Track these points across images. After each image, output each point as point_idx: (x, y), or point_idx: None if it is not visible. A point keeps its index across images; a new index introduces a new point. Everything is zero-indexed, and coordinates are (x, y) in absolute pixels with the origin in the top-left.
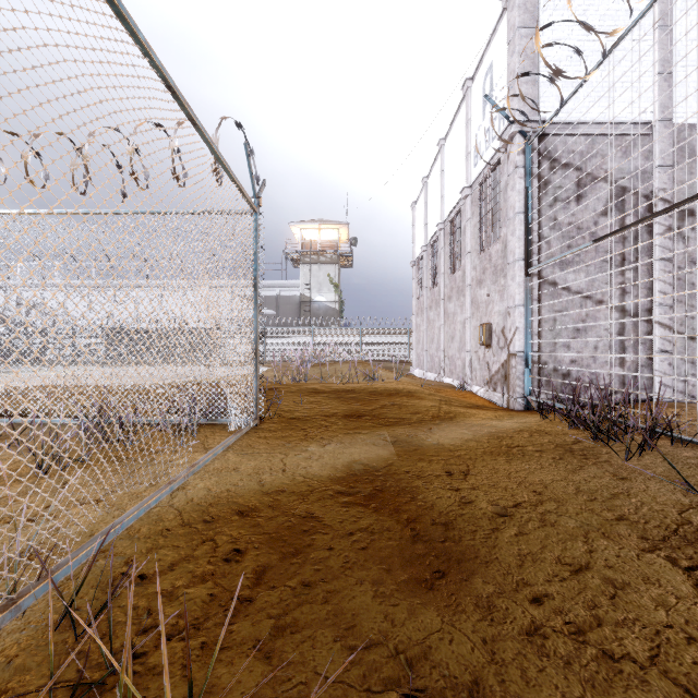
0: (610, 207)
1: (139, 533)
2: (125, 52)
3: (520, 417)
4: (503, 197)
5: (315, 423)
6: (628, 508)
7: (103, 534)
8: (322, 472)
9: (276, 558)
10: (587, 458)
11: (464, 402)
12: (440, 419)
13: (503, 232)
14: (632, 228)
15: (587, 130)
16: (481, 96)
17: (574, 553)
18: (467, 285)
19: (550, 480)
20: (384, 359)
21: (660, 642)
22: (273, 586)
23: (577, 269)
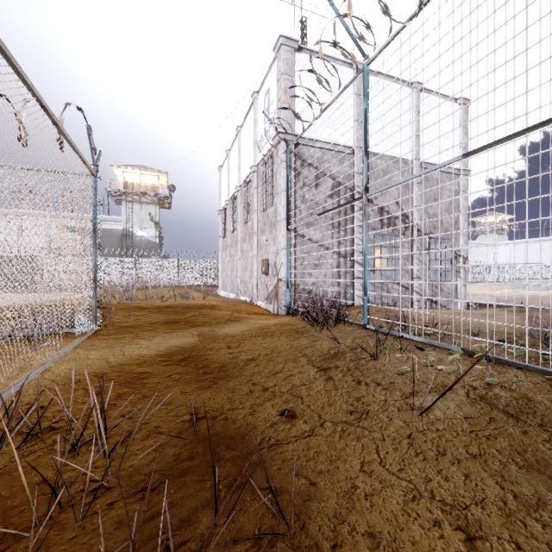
0: (333, 193)
1: (27, 392)
2: (20, 94)
3: (281, 318)
4: (275, 178)
5: (143, 328)
6: (309, 351)
7: (10, 388)
8: (150, 353)
9: (127, 389)
10: (303, 334)
11: (250, 312)
12: (230, 321)
13: (275, 201)
14: (333, 211)
15: (321, 145)
16: (263, 107)
17: (277, 368)
18: (255, 232)
19: (280, 344)
20: (198, 284)
21: (293, 386)
22: (126, 399)
23: (316, 228)
